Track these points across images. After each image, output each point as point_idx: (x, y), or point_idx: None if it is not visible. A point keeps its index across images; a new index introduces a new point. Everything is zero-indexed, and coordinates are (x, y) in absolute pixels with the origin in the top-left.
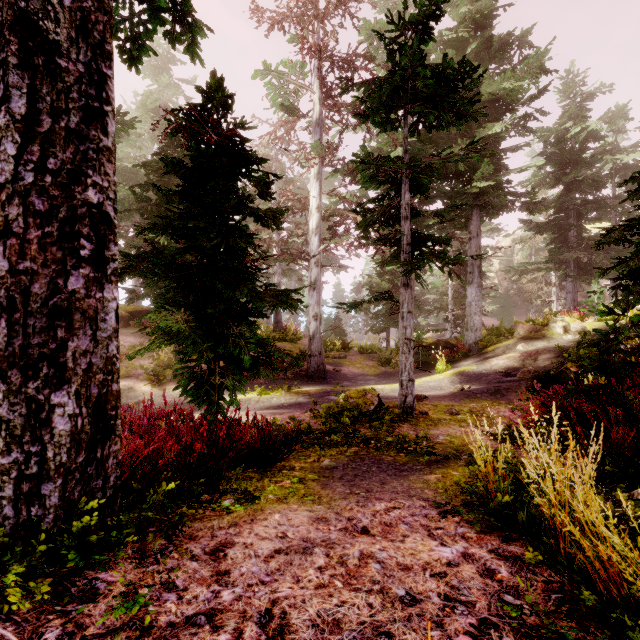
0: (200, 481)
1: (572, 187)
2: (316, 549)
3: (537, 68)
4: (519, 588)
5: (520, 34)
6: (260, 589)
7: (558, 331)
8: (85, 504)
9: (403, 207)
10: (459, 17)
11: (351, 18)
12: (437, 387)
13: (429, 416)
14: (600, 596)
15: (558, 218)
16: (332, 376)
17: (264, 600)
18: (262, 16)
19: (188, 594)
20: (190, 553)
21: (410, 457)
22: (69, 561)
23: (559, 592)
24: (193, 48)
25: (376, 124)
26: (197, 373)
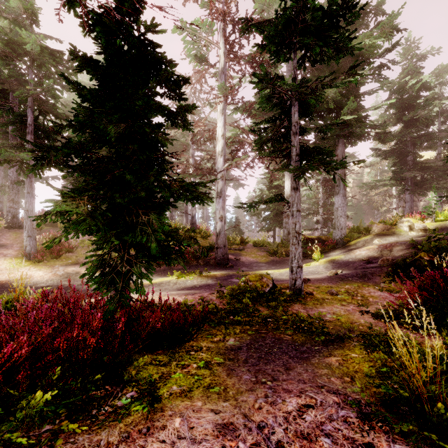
0: (96, 378)
1: (410, 124)
2: None
3: (390, 28)
4: None
5: (376, 4)
6: None
7: (405, 229)
8: None
9: (293, 125)
10: None
11: None
12: (315, 272)
13: (314, 296)
14: None
15: (399, 147)
16: (233, 263)
17: None
18: None
19: None
20: None
21: (306, 336)
22: None
23: None
24: None
25: (271, 54)
26: (106, 261)
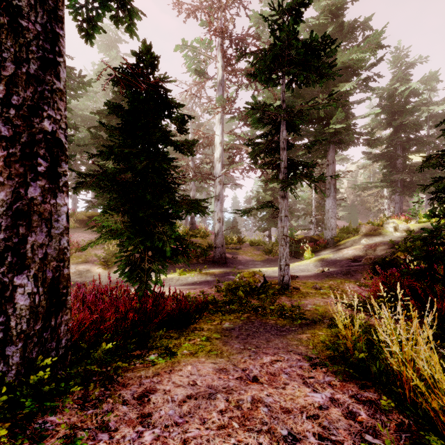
0: (132, 341)
1: (399, 129)
2: (218, 395)
3: (375, 44)
4: (376, 428)
5: (363, 20)
6: (174, 430)
7: (390, 230)
8: (42, 361)
9: (281, 141)
10: (320, 9)
11: (244, 9)
12: (305, 269)
13: (300, 290)
14: (442, 437)
15: (389, 151)
16: (231, 262)
17: (177, 440)
18: (181, 8)
19: (118, 434)
20: (122, 398)
21: (287, 321)
22: (25, 408)
23: (407, 432)
24: (131, 27)
25: (262, 81)
26: (132, 260)
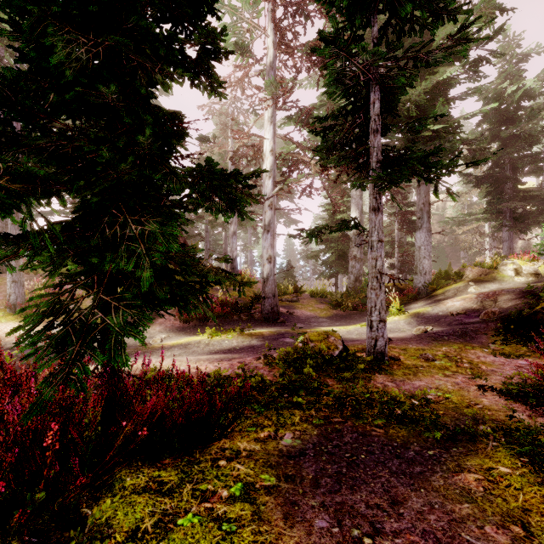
0: None
1: (508, 142)
2: None
3: (493, 7)
4: None
5: None
6: None
7: (509, 274)
8: None
9: (372, 119)
10: None
11: None
12: (395, 329)
13: (402, 363)
14: None
15: (496, 171)
16: (286, 318)
17: None
18: None
19: None
20: None
21: (407, 429)
22: None
23: None
24: None
25: (343, 14)
26: (62, 303)
